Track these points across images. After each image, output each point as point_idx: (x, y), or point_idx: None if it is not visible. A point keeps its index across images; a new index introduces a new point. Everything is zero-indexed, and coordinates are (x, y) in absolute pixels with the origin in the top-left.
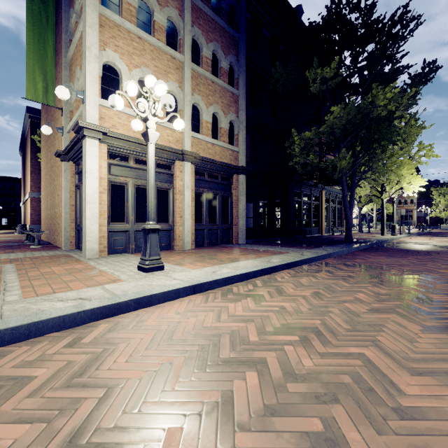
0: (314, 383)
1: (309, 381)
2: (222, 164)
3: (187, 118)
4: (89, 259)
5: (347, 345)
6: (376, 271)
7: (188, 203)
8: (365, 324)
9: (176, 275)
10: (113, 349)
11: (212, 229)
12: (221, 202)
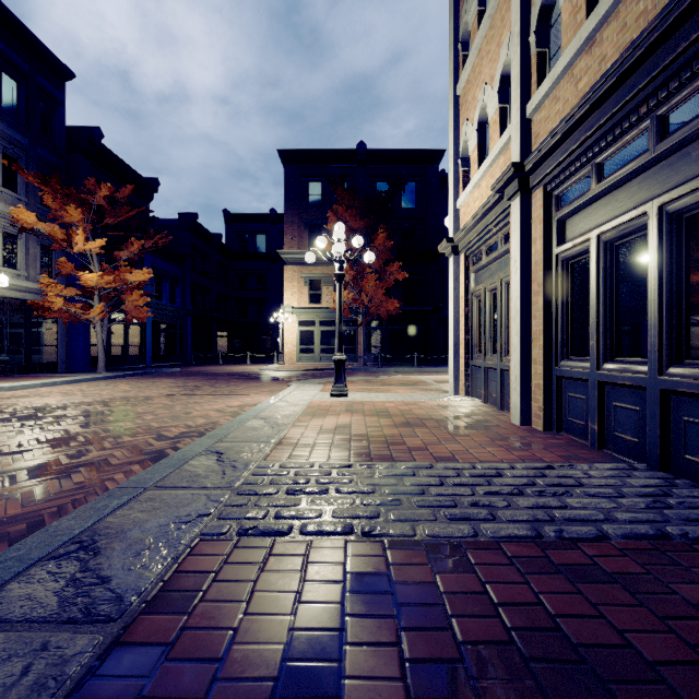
0: (193, 399)
1: (194, 399)
2: (600, 93)
3: (515, 87)
4: (442, 393)
5: (179, 403)
6: (61, 454)
7: (516, 304)
8: (165, 408)
9: (305, 397)
10: (259, 395)
11: (615, 383)
12: (657, 254)
